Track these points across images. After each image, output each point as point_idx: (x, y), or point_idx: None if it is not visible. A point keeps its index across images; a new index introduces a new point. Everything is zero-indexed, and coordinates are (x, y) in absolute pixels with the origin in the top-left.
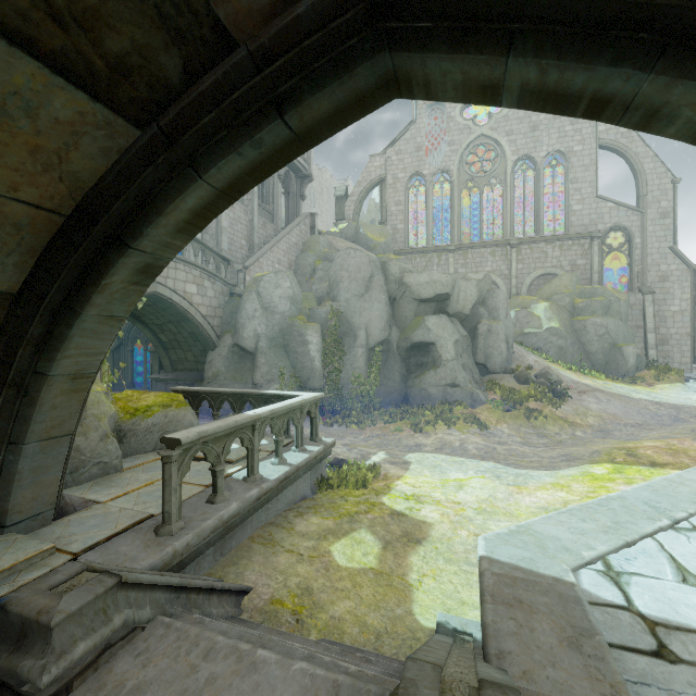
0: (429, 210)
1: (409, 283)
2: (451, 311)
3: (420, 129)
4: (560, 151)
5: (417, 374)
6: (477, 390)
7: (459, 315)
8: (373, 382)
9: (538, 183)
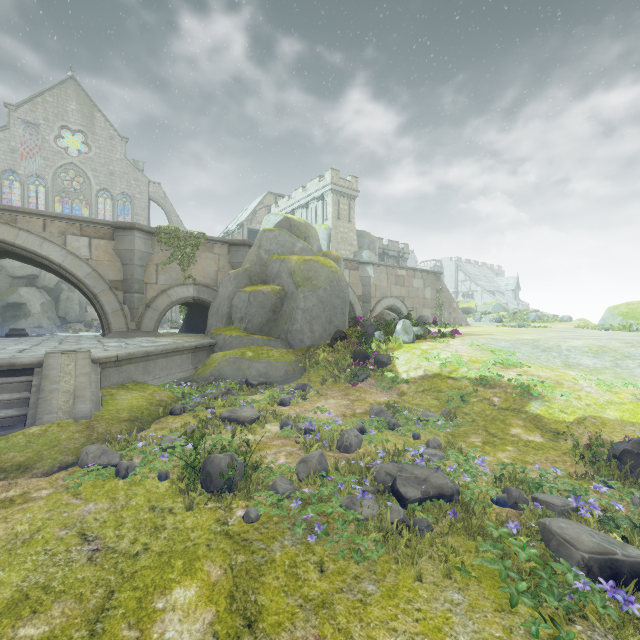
0: (24, 203)
1: (5, 265)
2: (40, 285)
3: (15, 136)
4: (128, 194)
5: (12, 322)
6: (57, 330)
7: (46, 288)
8: None
9: (115, 209)
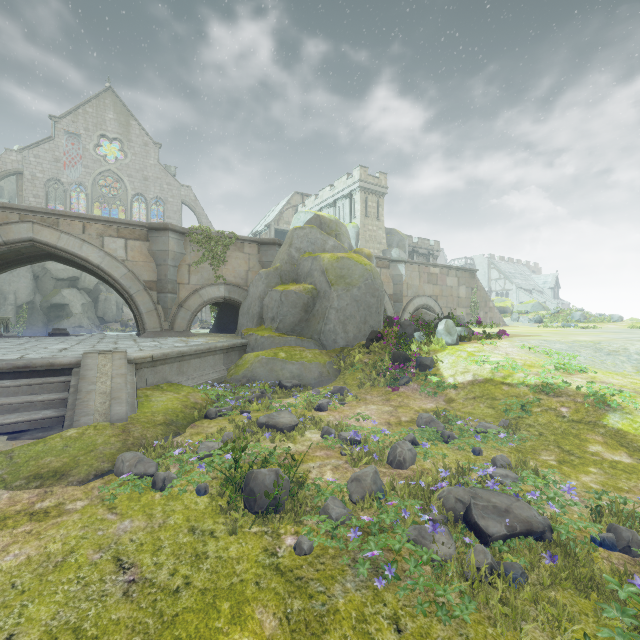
0: (67, 209)
1: (50, 268)
2: (81, 287)
3: (59, 146)
4: (161, 198)
5: (55, 322)
6: (96, 330)
7: (86, 290)
8: (21, 327)
9: (148, 213)
